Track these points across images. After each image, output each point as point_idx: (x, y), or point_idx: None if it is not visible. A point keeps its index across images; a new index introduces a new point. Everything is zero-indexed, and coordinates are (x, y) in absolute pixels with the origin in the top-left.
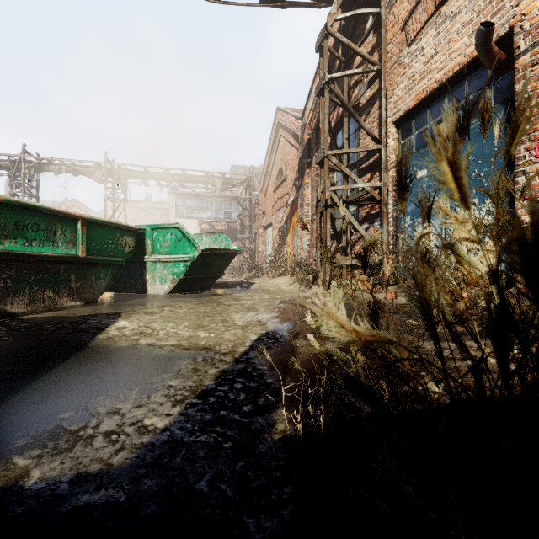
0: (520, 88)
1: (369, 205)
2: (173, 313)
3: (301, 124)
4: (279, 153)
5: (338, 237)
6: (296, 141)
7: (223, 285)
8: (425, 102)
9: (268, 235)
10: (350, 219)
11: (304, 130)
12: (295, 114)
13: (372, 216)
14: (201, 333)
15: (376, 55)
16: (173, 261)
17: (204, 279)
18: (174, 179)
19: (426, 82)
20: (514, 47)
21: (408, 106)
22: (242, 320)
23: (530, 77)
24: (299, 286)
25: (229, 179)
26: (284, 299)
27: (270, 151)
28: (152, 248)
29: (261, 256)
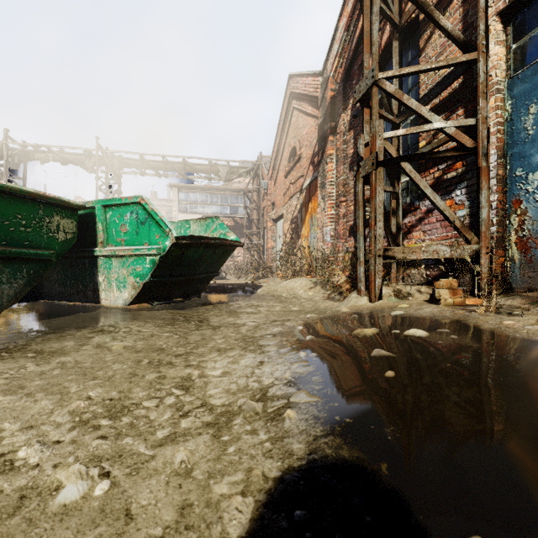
0: None
1: (441, 166)
2: (96, 353)
3: (322, 79)
4: (291, 131)
5: (387, 218)
6: (314, 108)
7: (220, 289)
8: None
9: (278, 229)
10: (419, 183)
11: (326, 86)
12: (313, 71)
13: (448, 181)
14: (71, 472)
15: None
16: (134, 255)
17: (187, 281)
18: (173, 168)
19: None
20: None
21: None
22: (224, 382)
23: None
24: (322, 292)
25: (234, 168)
26: (308, 318)
27: (281, 129)
28: (105, 236)
29: (270, 253)
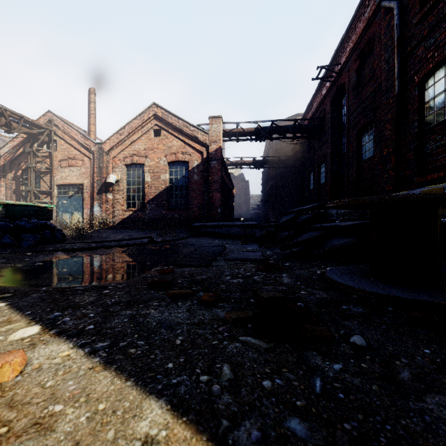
0: (84, 195)
1: None
2: None
3: None
4: None
5: None
6: None
7: None
8: (66, 184)
9: None
10: None
11: None
12: None
13: None
14: None
15: (49, 159)
16: None
17: None
18: None
19: (66, 181)
20: (84, 187)
21: (61, 183)
22: None
23: (86, 194)
24: None
25: None
26: None
27: None
28: None
29: None
